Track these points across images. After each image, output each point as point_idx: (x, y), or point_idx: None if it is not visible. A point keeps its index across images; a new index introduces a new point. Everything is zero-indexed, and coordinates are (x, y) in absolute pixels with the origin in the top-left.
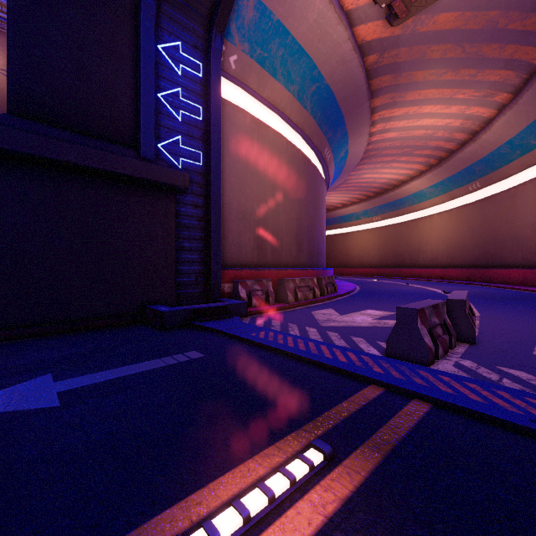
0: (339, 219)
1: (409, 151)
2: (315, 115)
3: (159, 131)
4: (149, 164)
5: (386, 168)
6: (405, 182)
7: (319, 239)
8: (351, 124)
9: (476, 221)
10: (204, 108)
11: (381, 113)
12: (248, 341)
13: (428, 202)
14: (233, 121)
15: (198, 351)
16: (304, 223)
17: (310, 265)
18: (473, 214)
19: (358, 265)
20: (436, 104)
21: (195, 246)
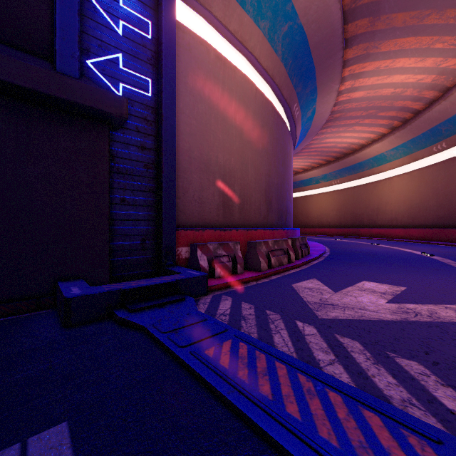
0: (300, 183)
1: (373, 112)
2: (286, 63)
3: (88, 43)
4: (63, 76)
5: (348, 132)
6: (366, 145)
7: (287, 198)
8: (321, 78)
9: (441, 181)
10: (154, 24)
11: (352, 68)
12: (196, 376)
13: (388, 164)
14: (193, 54)
15: (73, 425)
16: (273, 180)
17: (279, 224)
18: (437, 175)
19: (318, 225)
20: (411, 56)
21: (141, 200)
